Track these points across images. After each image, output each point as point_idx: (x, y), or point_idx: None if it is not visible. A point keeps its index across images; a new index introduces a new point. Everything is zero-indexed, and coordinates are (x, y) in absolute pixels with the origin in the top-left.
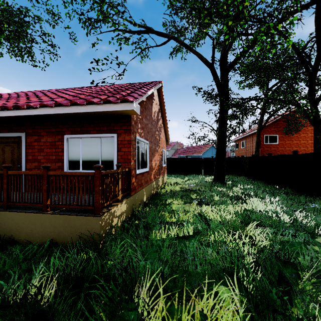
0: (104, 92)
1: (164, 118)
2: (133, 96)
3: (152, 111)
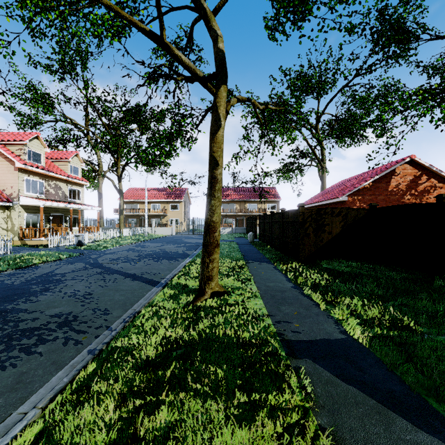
0: (348, 187)
1: (444, 177)
2: (343, 194)
3: (389, 185)
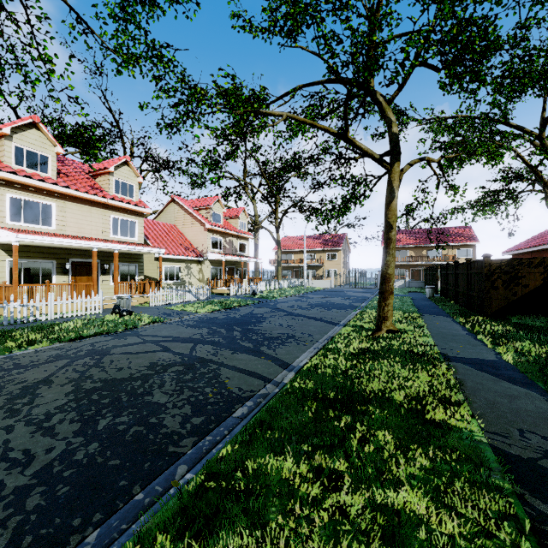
0: None
1: None
2: None
3: None
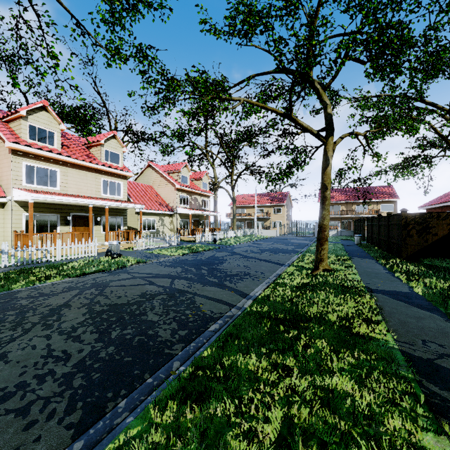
0: None
1: None
2: None
3: None
